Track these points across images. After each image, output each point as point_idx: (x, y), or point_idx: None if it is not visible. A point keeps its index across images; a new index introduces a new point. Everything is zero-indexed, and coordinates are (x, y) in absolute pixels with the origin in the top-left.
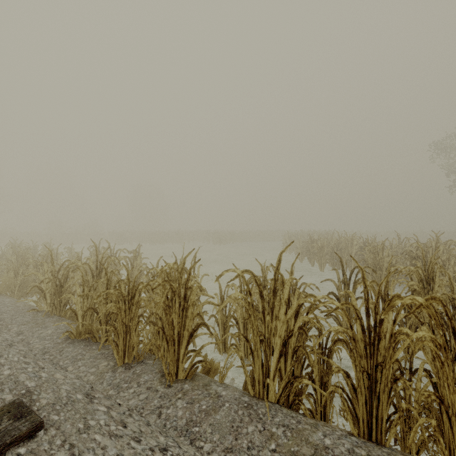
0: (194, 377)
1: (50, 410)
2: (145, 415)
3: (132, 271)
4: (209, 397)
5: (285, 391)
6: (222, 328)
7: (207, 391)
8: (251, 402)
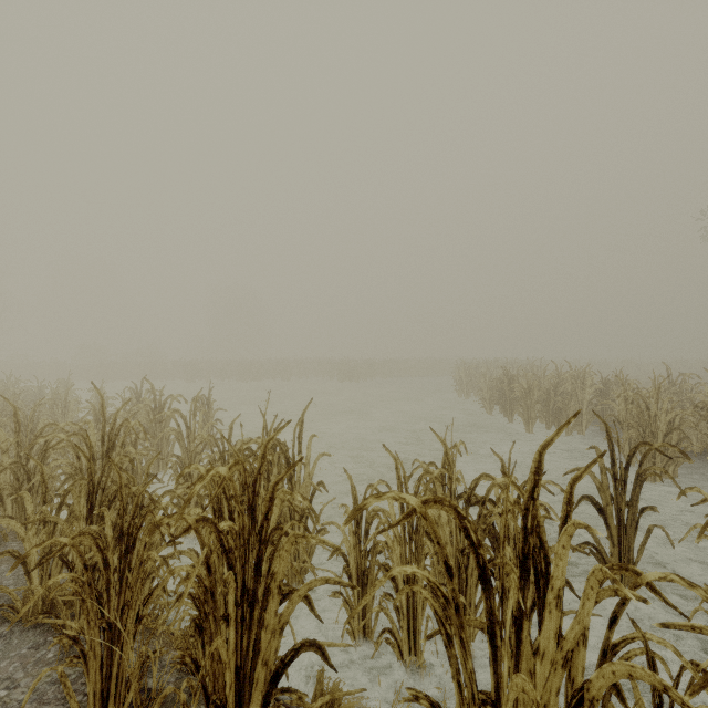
0: None
1: None
2: None
3: (187, 439)
4: None
5: None
6: (359, 581)
7: None
8: None
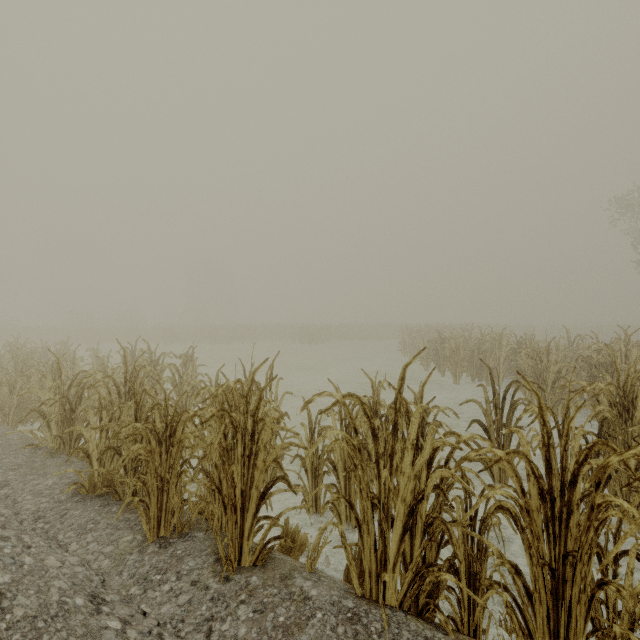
0: (267, 562)
1: (27, 628)
2: (185, 635)
3: (180, 386)
4: (291, 600)
5: (412, 587)
6: (312, 475)
7: (288, 589)
8: (359, 610)
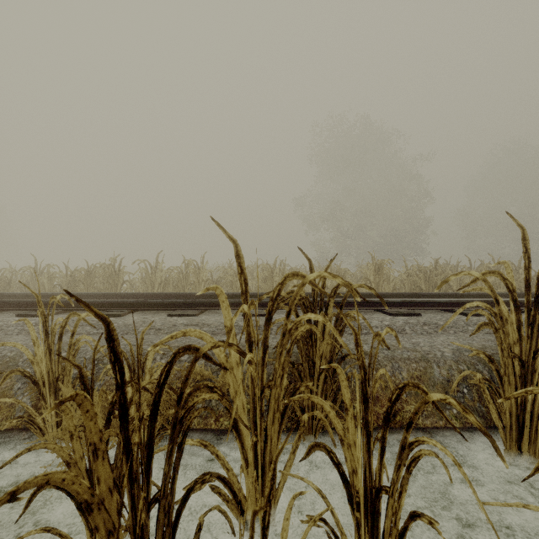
0: None
1: None
2: None
3: None
4: None
5: None
6: None
7: None
8: None
